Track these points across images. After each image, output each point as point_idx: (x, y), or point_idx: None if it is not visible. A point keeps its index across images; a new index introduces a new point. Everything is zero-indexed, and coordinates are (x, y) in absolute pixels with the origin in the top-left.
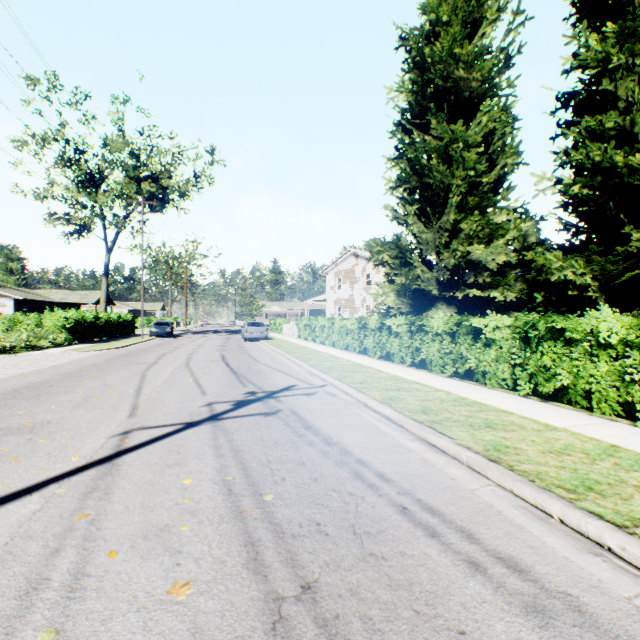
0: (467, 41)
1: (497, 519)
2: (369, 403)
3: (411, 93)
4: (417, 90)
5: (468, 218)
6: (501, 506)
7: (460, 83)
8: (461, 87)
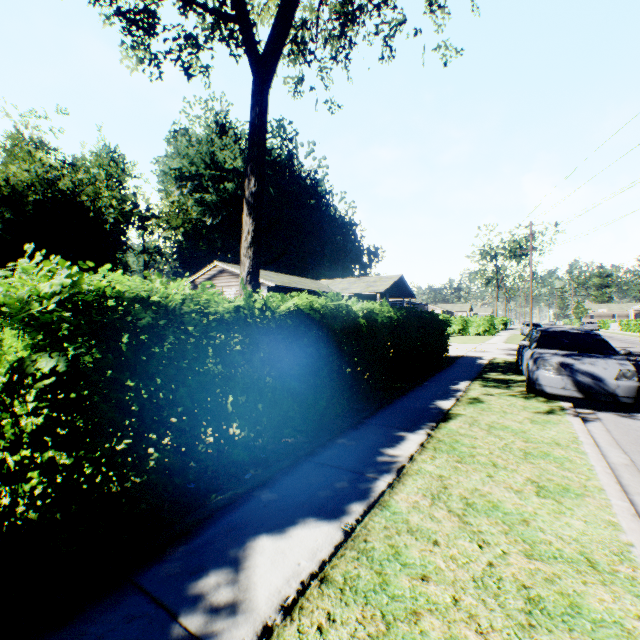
0: None
1: (632, 339)
2: (629, 337)
3: None
4: None
5: None
6: (635, 339)
7: None
8: None
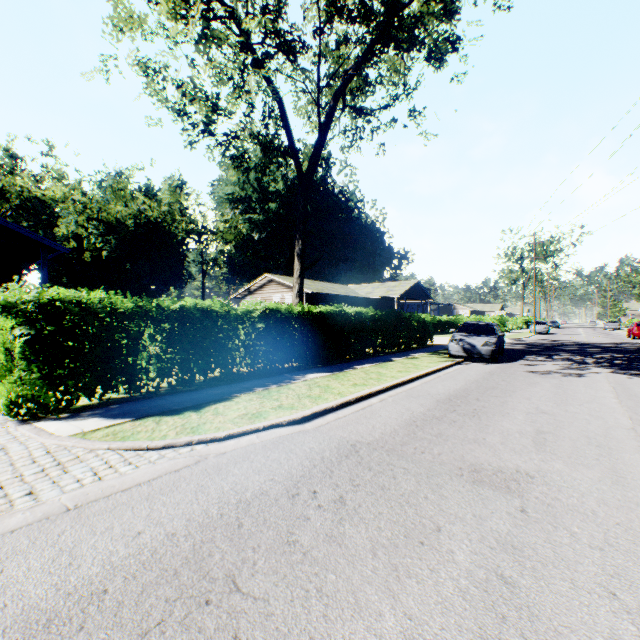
0: None
1: None
2: None
3: None
4: None
5: None
6: None
7: None
8: None
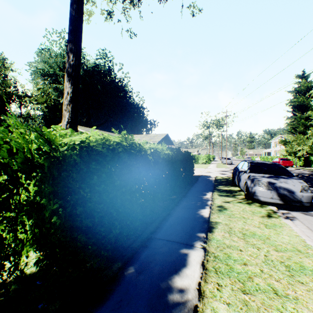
0: (303, 96)
1: None
2: None
3: (289, 106)
4: (291, 106)
5: (302, 135)
6: None
7: (302, 105)
8: (303, 105)
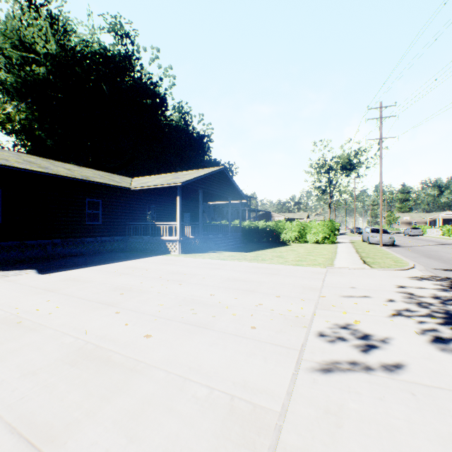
0: None
1: None
2: None
3: None
4: None
5: None
6: None
7: None
8: None
